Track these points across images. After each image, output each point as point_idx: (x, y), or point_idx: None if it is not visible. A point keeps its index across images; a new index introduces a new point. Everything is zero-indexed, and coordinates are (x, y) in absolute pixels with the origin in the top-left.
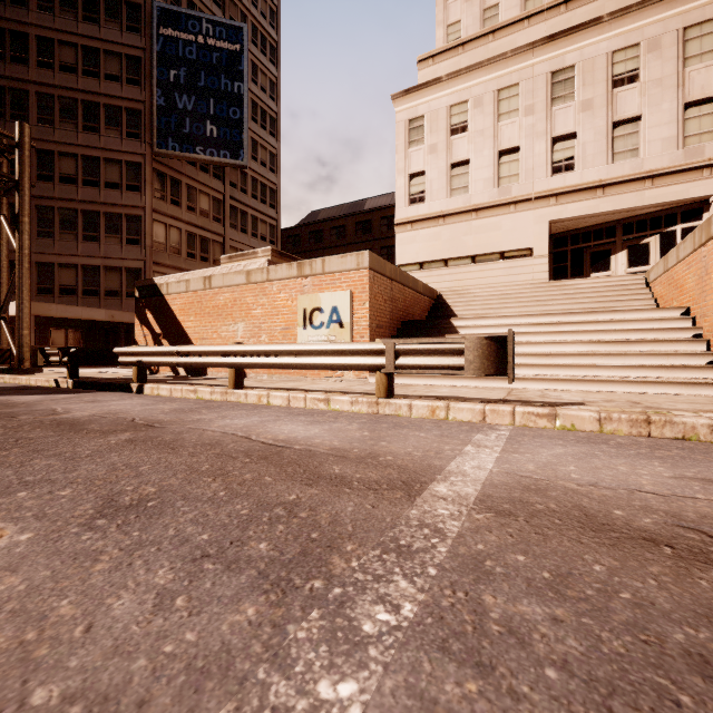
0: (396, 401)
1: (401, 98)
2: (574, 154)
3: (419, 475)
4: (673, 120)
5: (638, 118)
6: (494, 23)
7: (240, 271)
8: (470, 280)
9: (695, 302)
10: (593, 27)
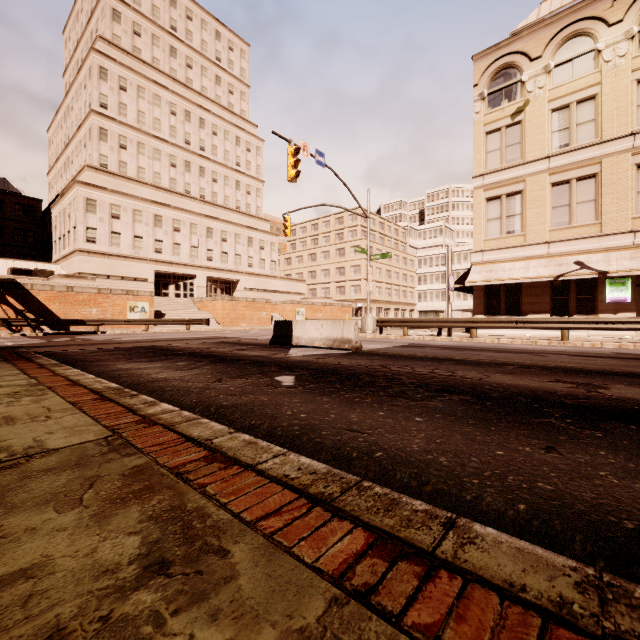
0: (192, 330)
1: (83, 185)
2: (162, 248)
3: (223, 331)
4: (189, 249)
5: (180, 244)
6: (125, 170)
7: (94, 287)
8: (122, 287)
9: (212, 311)
10: (169, 207)
